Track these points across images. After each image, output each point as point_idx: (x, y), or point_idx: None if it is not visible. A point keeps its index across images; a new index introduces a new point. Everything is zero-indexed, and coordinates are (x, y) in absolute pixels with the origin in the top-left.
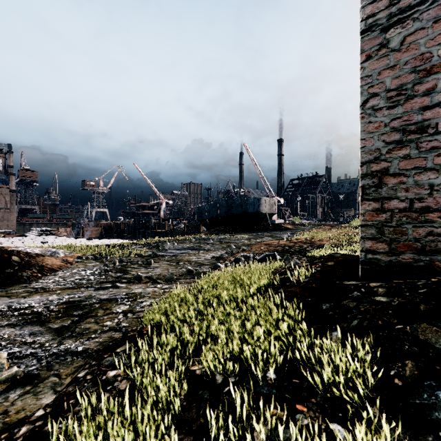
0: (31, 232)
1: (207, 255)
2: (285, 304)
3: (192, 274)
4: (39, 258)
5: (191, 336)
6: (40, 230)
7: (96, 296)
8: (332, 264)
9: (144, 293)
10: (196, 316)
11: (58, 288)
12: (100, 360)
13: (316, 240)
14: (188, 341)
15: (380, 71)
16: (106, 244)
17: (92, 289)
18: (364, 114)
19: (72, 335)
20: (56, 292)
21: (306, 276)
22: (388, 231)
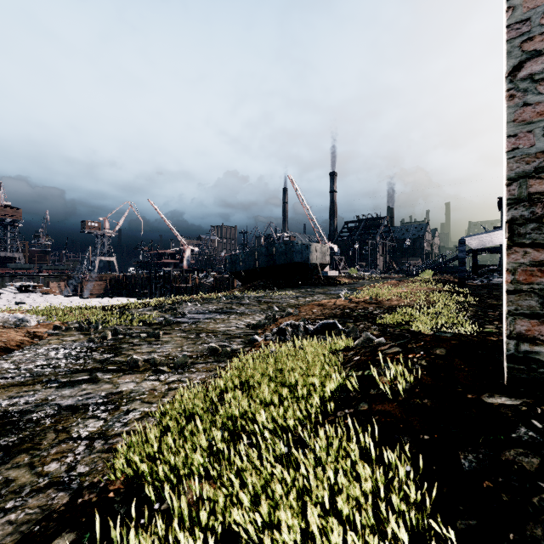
0: (7, 288)
1: (240, 322)
2: (379, 444)
3: (216, 354)
4: None
5: (190, 537)
6: (18, 286)
7: (54, 401)
8: (444, 354)
9: (135, 393)
10: (209, 458)
11: None
12: None
13: (384, 299)
14: None
15: None
16: (103, 306)
17: (54, 386)
18: (515, 90)
19: None
20: None
21: (406, 379)
22: None
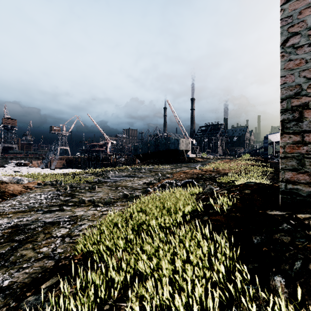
0: (9, 164)
1: (140, 182)
2: (212, 234)
3: (127, 197)
4: (3, 185)
5: (118, 274)
6: (15, 162)
7: (42, 219)
8: (249, 193)
9: (84, 216)
10: (126, 244)
11: (11, 211)
12: (20, 300)
13: (221, 169)
14: (114, 280)
15: (301, 10)
16: (63, 173)
17: (41, 212)
18: (285, 52)
19: (4, 264)
20: (8, 216)
21: (228, 204)
22: (309, 163)
